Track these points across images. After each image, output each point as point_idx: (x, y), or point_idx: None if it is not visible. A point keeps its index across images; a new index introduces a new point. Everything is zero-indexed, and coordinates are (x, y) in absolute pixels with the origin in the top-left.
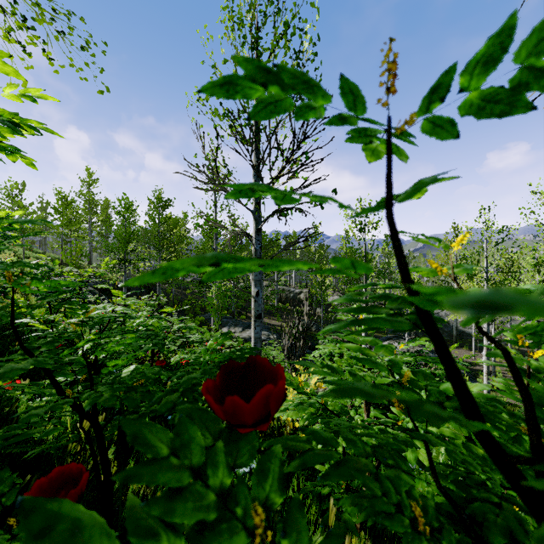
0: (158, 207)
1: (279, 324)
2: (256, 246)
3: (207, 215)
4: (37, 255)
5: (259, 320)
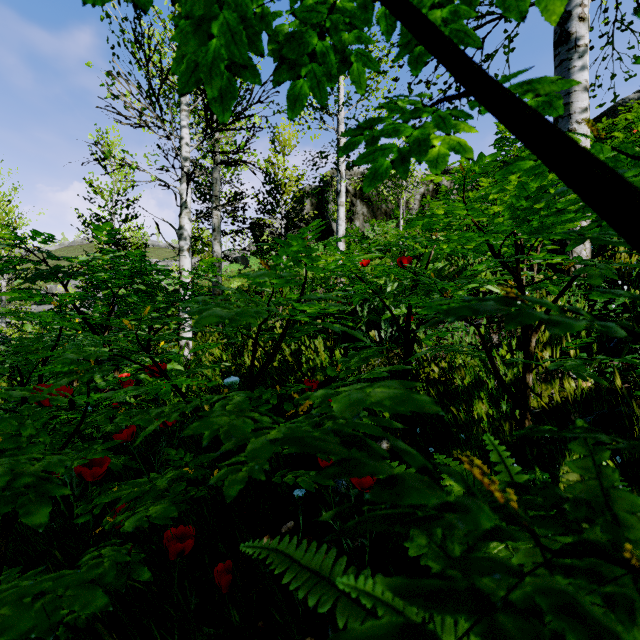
0: None
1: None
2: None
3: None
4: None
5: None
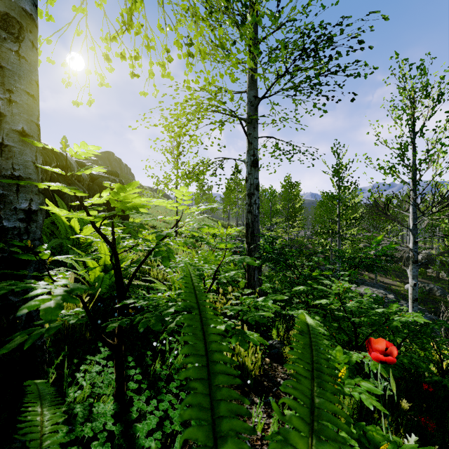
0: (288, 188)
1: (392, 283)
2: (413, 252)
3: (333, 196)
4: (216, 223)
5: (416, 302)
